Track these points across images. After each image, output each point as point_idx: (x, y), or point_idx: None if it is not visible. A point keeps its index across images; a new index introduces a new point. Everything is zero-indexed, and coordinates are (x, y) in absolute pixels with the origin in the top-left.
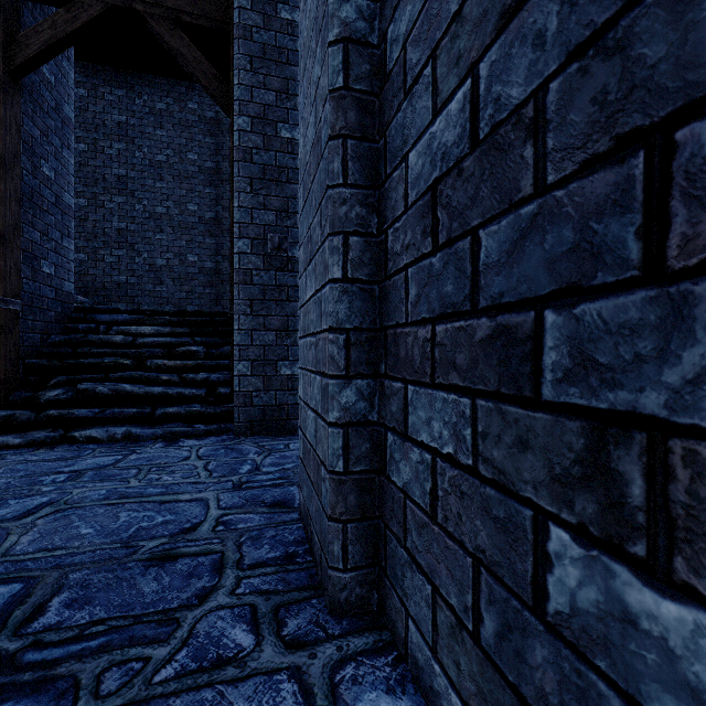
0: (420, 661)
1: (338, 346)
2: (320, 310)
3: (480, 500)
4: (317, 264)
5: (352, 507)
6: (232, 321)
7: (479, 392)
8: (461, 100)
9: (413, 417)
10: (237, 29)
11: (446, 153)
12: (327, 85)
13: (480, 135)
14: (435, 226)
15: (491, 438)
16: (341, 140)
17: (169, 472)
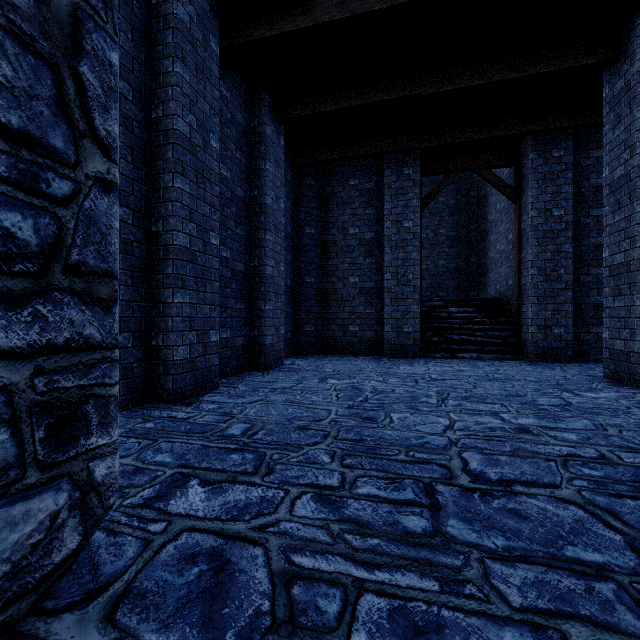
0: None
1: (639, 322)
2: (629, 312)
3: None
4: (625, 299)
5: None
6: (518, 306)
7: None
8: None
9: None
10: (530, 170)
11: None
12: (635, 257)
13: None
14: None
15: None
16: None
17: (524, 367)
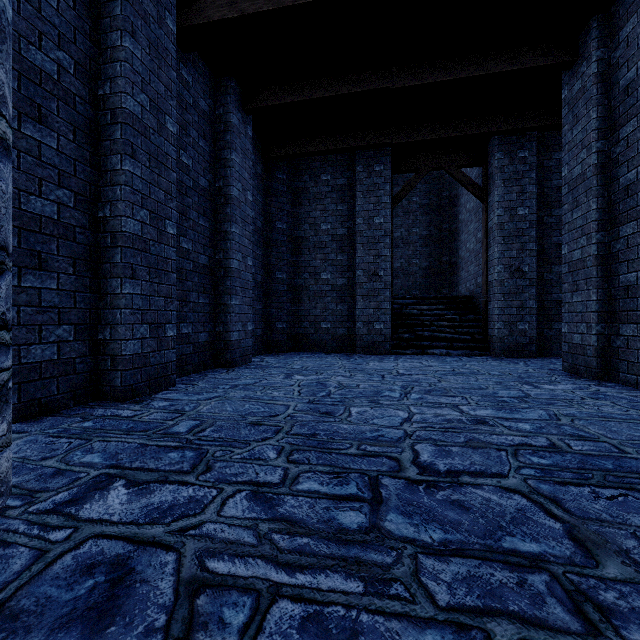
0: (623, 378)
1: (595, 316)
2: (585, 307)
3: (638, 340)
4: (582, 294)
5: (599, 354)
6: (485, 303)
7: (638, 323)
8: (634, 275)
9: (621, 331)
10: (497, 169)
11: (630, 282)
12: (591, 253)
13: (638, 283)
14: (627, 294)
15: (639, 330)
16: (596, 267)
17: (490, 362)
